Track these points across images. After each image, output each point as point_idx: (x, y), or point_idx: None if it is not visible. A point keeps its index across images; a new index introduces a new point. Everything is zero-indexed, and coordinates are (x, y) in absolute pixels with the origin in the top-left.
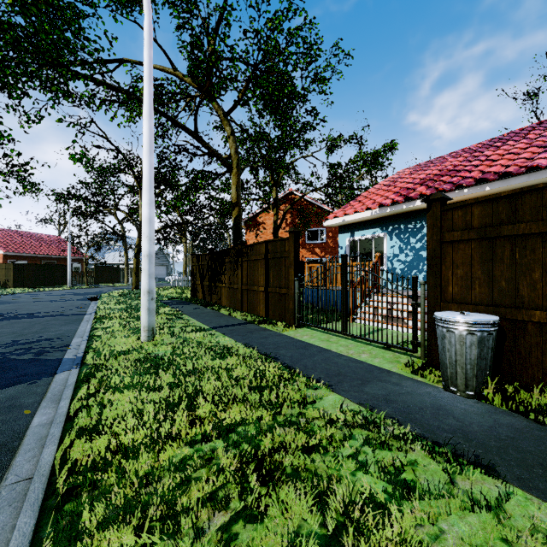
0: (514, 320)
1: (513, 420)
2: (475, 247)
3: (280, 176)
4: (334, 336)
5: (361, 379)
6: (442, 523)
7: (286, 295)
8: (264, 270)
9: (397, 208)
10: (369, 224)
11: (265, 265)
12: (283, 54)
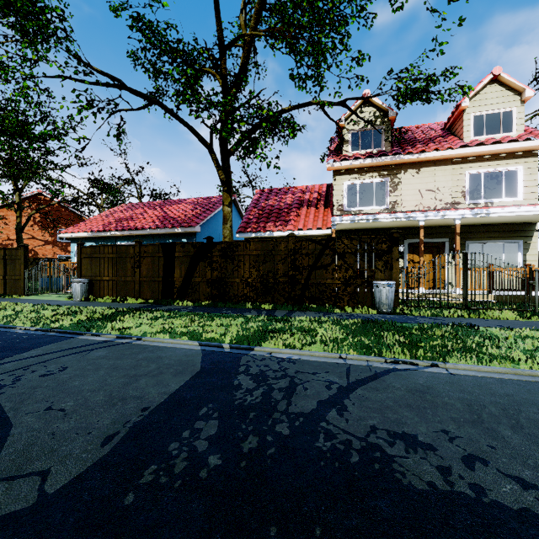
0: (96, 280)
1: (83, 302)
2: (89, 260)
3: (25, 183)
4: (47, 296)
5: (45, 302)
6: (41, 309)
7: (20, 279)
8: (3, 266)
9: (100, 234)
10: (89, 239)
11: (4, 263)
12: (22, 114)
